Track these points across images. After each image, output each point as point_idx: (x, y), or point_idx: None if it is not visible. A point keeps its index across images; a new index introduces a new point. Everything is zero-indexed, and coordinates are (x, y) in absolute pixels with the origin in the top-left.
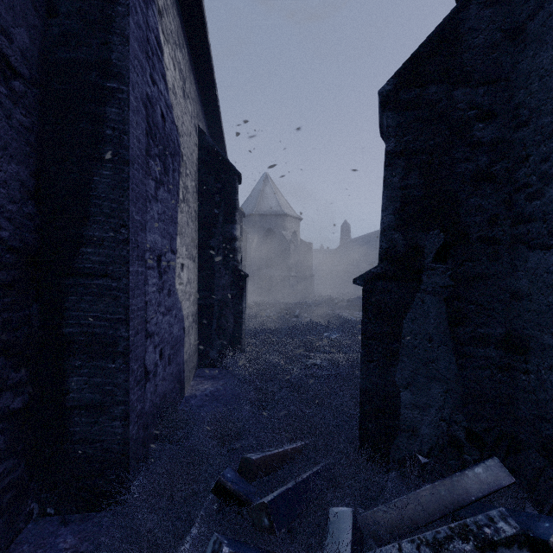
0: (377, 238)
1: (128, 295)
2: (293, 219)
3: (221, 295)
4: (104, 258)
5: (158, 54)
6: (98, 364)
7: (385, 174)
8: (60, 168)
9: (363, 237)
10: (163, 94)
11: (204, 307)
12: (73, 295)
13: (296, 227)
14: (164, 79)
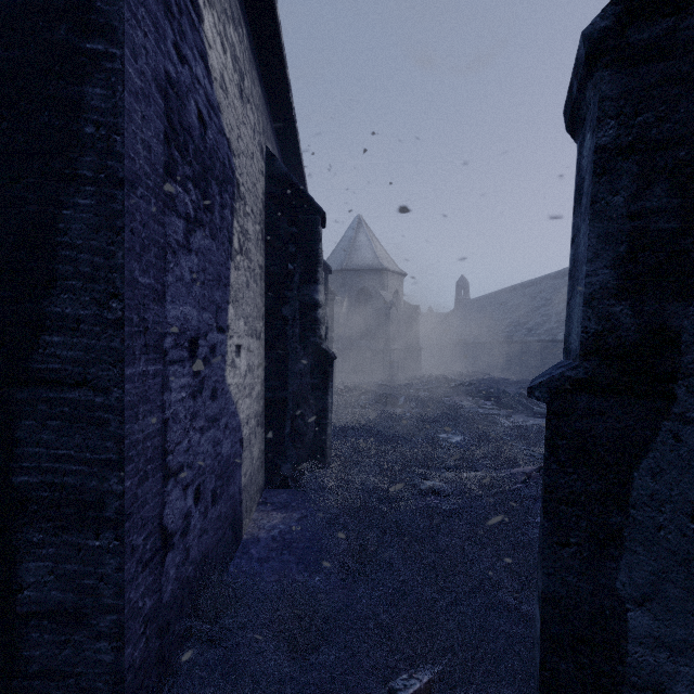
0: (505, 298)
1: (122, 419)
2: (394, 275)
3: (297, 385)
4: (80, 353)
5: (192, 16)
6: (72, 539)
7: (596, 191)
8: (7, 195)
9: (486, 297)
10: (202, 84)
11: (273, 402)
12: (28, 417)
13: (399, 285)
14: (204, 61)
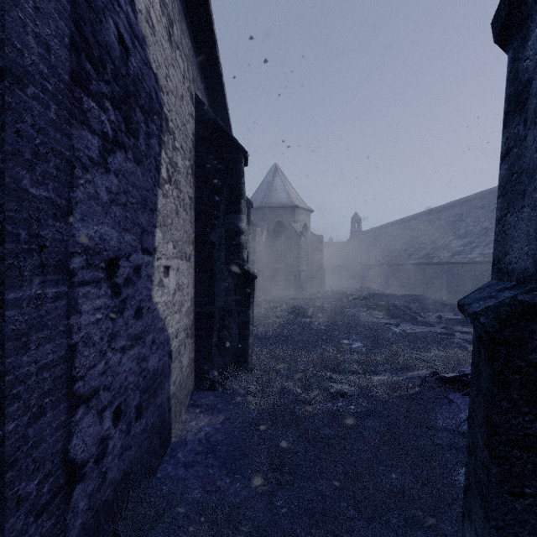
0: (390, 230)
1: (2, 351)
2: (303, 211)
3: (223, 301)
4: None
5: None
6: None
7: None
8: None
9: (375, 229)
10: (124, 9)
11: (202, 316)
12: None
13: (307, 220)
14: None
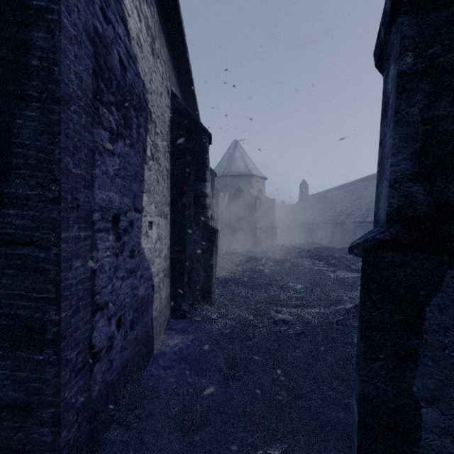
0: (332, 194)
1: (59, 269)
2: (259, 179)
3: (192, 249)
4: (29, 222)
5: None
6: (23, 354)
7: (398, 104)
8: None
9: (319, 193)
10: (123, 40)
11: (176, 261)
12: None
13: (262, 186)
14: (124, 25)
